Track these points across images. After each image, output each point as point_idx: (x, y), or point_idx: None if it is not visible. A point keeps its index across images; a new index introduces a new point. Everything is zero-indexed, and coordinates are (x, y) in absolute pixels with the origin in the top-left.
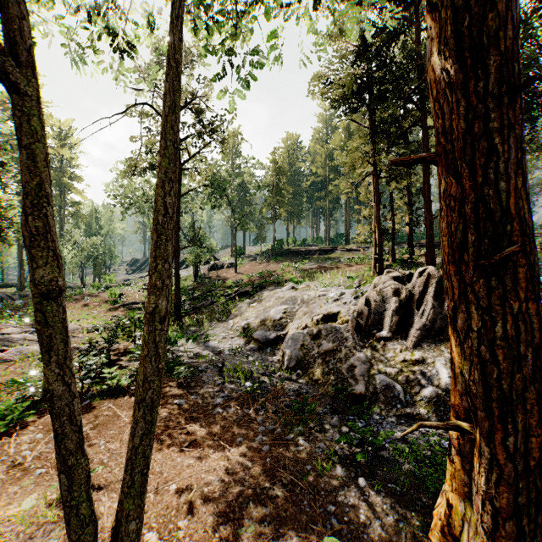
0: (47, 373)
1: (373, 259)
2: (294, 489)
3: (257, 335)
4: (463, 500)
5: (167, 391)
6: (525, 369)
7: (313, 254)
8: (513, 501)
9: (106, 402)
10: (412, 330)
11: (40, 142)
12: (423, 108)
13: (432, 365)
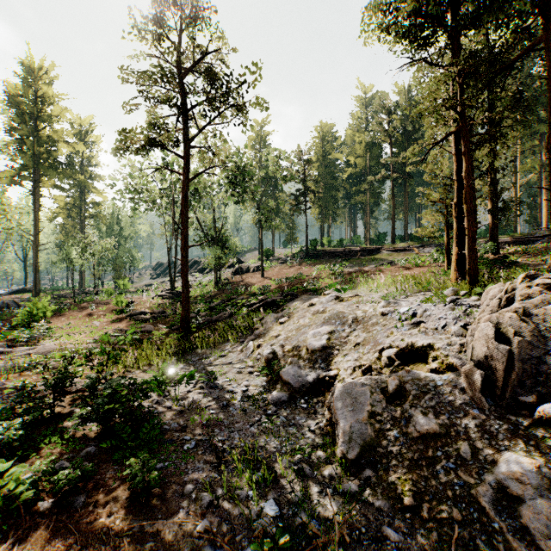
0: None
1: (452, 258)
2: None
3: (287, 375)
4: None
5: (98, 525)
6: None
7: (354, 255)
8: None
9: None
10: None
11: None
12: (547, 19)
13: None
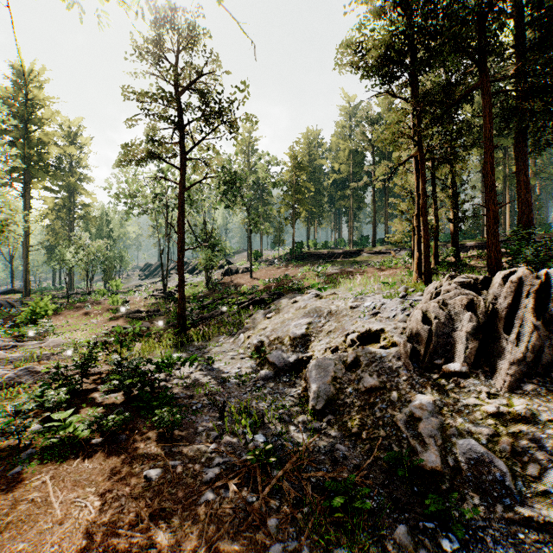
0: None
1: (414, 261)
2: None
3: (273, 357)
4: None
5: (139, 449)
6: None
7: (337, 257)
8: None
9: (43, 471)
10: (501, 363)
11: None
12: (484, 68)
13: (551, 426)
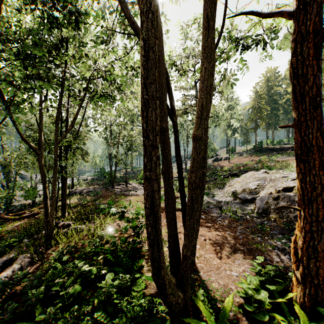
0: (180, 185)
1: None
2: (252, 250)
3: (240, 196)
4: (300, 233)
5: None
6: (316, 191)
7: (286, 150)
8: (309, 228)
9: None
10: None
11: (177, 132)
12: None
13: None
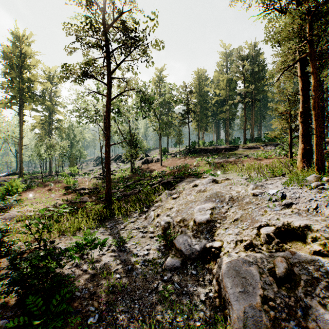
0: None
1: (299, 152)
2: None
3: (179, 243)
4: None
5: None
6: None
7: (220, 151)
8: None
9: None
10: None
11: None
12: None
13: None
